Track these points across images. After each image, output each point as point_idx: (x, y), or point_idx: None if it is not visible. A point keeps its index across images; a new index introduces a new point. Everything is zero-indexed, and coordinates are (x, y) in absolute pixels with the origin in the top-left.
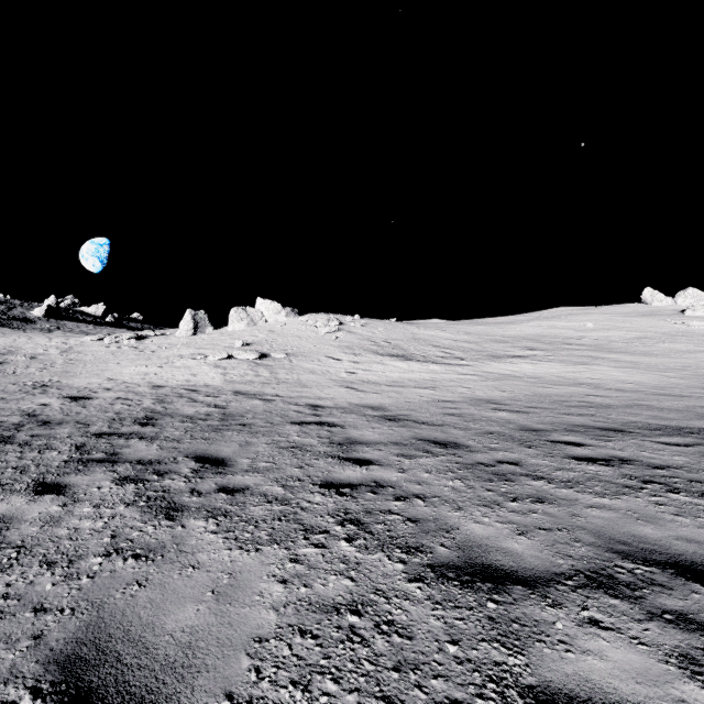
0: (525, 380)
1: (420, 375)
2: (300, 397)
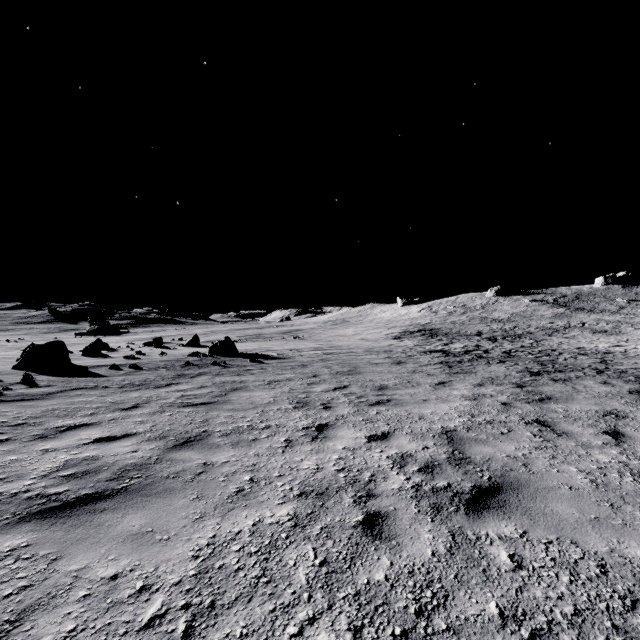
0: None
1: None
2: None
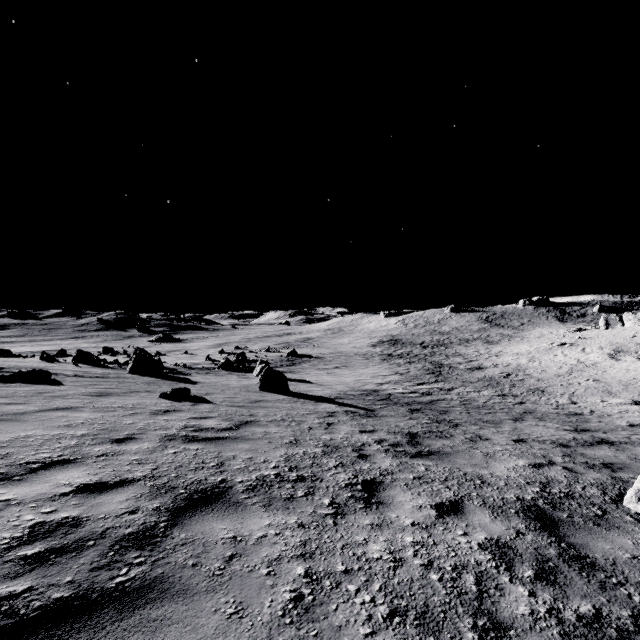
0: (578, 366)
1: (563, 359)
2: (497, 357)
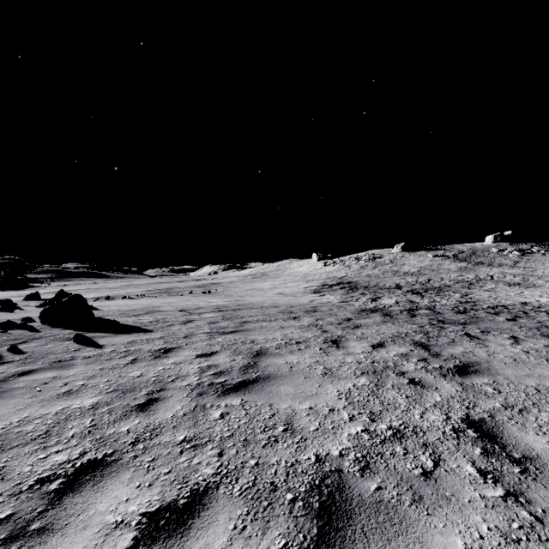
0: None
1: None
2: None
